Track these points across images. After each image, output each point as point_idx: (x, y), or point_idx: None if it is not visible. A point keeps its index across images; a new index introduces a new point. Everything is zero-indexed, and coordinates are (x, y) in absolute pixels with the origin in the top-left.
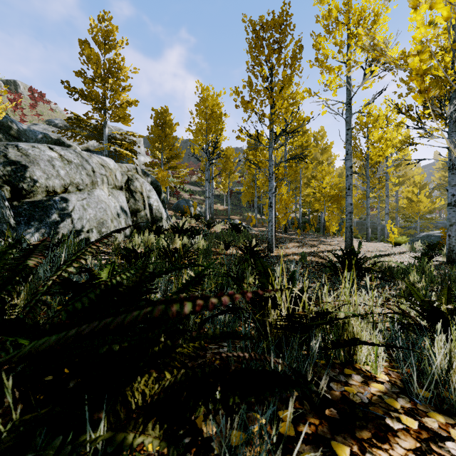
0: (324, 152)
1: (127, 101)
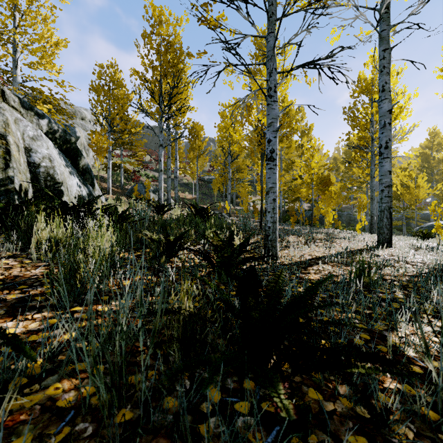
0: (304, 134)
1: (49, 37)
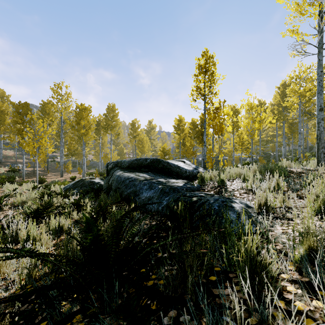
0: None
1: None
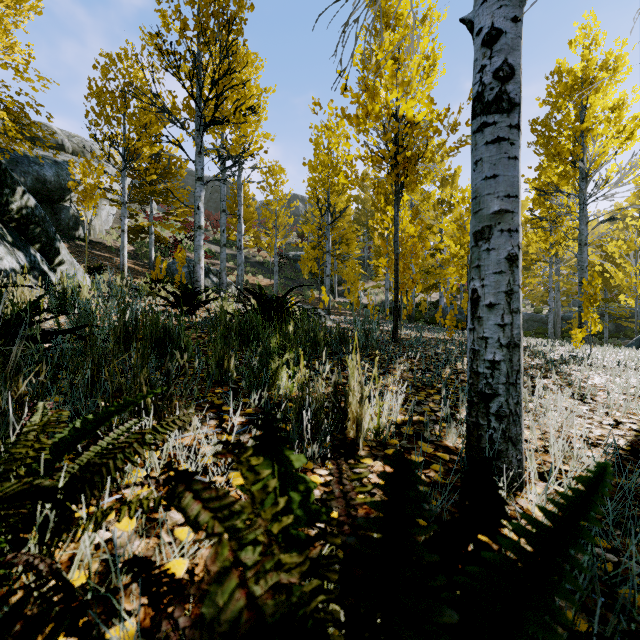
0: (446, 183)
1: None
